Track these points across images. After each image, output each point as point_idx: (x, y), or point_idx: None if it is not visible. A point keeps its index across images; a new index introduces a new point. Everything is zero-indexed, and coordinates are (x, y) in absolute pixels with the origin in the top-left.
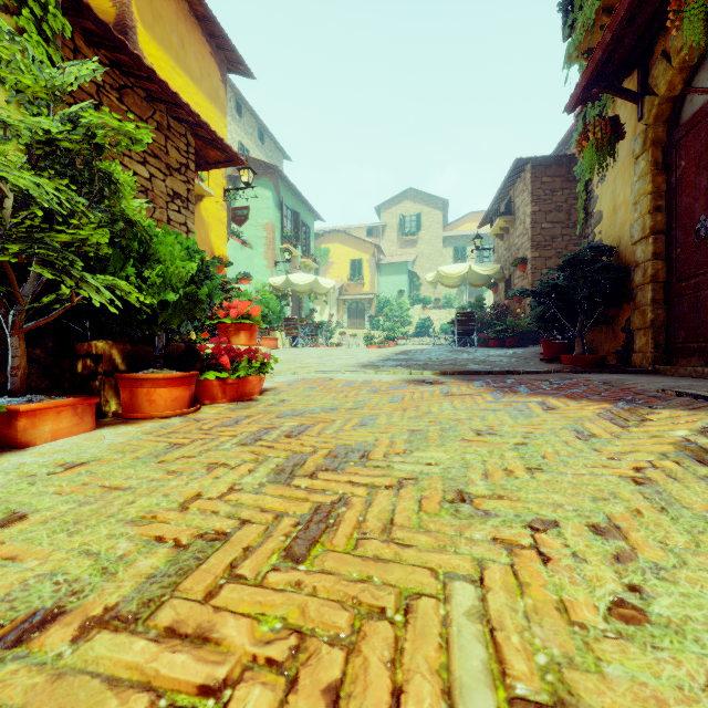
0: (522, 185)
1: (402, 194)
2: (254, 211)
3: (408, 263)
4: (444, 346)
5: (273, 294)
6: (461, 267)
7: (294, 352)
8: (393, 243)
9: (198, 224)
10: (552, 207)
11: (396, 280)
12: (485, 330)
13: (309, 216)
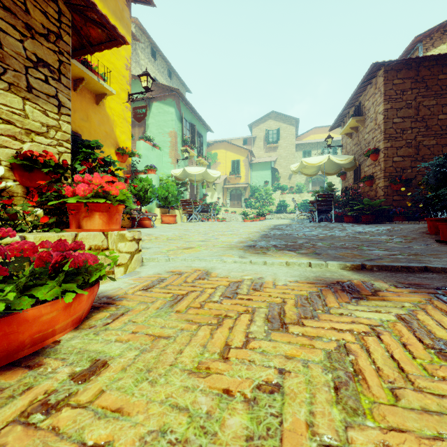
0: (373, 89)
1: (266, 115)
2: (162, 123)
3: (271, 162)
4: (300, 220)
5: (175, 182)
6: (321, 158)
7: (187, 226)
8: (260, 149)
9: (103, 119)
10: (402, 104)
11: (263, 174)
12: (340, 208)
13: (202, 128)
